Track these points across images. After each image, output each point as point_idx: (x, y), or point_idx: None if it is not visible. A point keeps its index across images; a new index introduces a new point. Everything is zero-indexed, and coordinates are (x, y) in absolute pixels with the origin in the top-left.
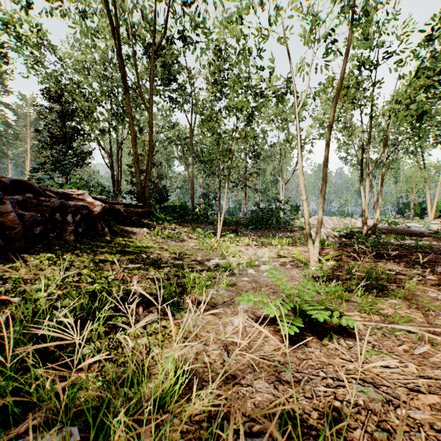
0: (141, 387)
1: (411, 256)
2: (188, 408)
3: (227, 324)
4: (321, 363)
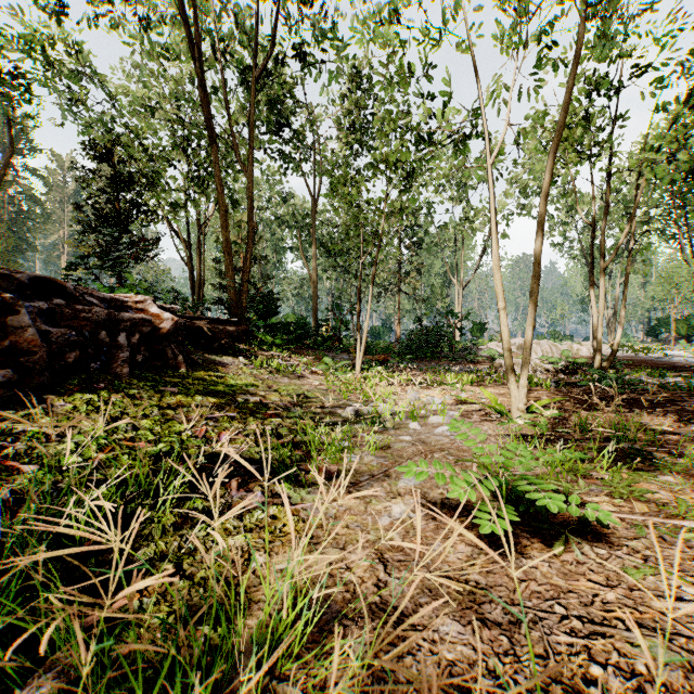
0: (234, 629)
1: (682, 403)
2: (319, 672)
3: (379, 513)
4: (554, 588)
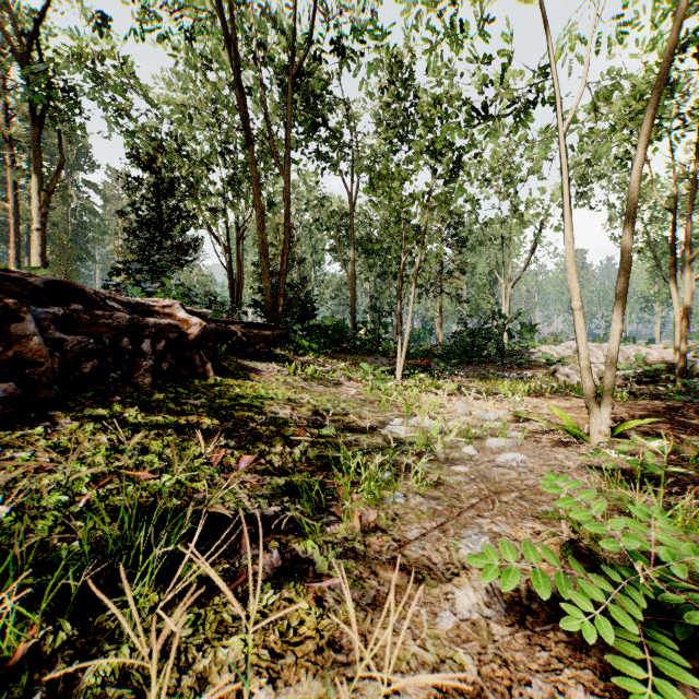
0: None
1: None
2: None
3: (437, 604)
4: None
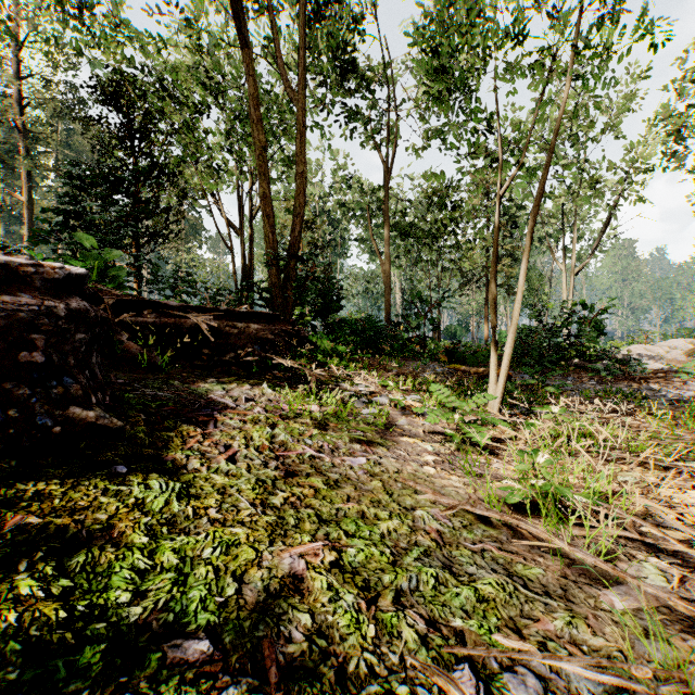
0: None
1: None
2: None
3: None
4: None
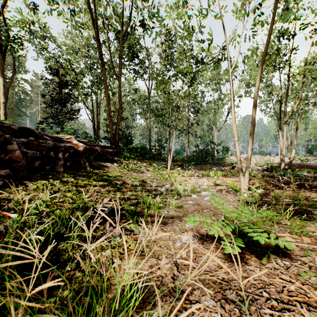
0: (100, 301)
1: None
2: None
3: (176, 240)
4: (262, 282)
